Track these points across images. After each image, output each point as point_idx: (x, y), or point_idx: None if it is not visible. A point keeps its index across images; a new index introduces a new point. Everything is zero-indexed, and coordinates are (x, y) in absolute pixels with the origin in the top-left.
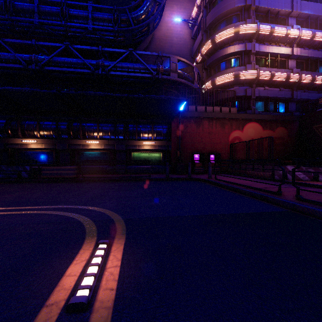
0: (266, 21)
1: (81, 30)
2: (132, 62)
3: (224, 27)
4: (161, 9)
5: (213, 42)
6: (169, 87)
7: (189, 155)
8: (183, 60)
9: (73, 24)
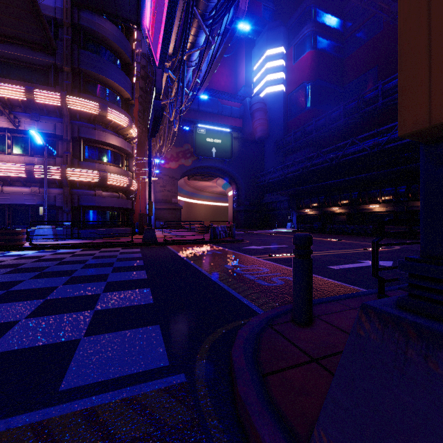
0: None
1: None
2: None
3: None
4: None
5: None
6: None
7: None
8: None
9: None
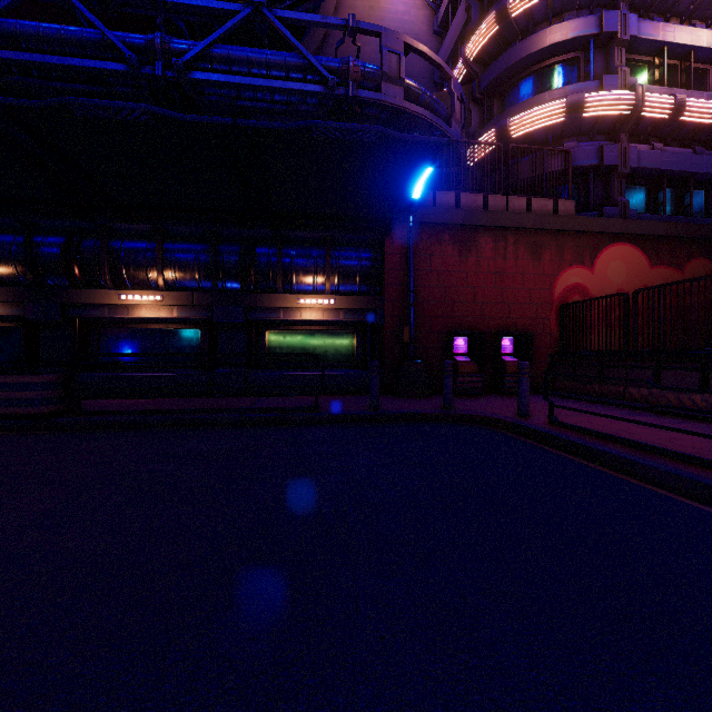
0: None
1: None
2: None
3: None
4: None
5: (501, 17)
6: None
7: (437, 338)
8: (421, 47)
9: None
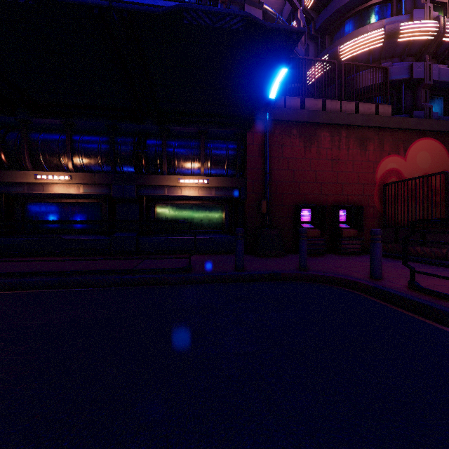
0: None
1: None
2: None
3: None
4: None
5: None
6: None
7: (287, 210)
8: None
9: None
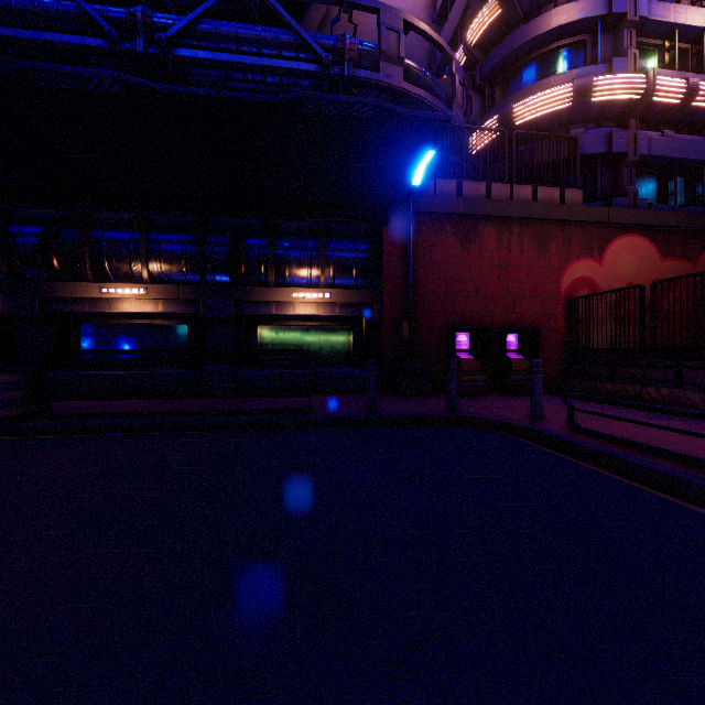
0: None
1: None
2: None
3: None
4: None
5: None
6: None
7: (438, 334)
8: (421, 26)
9: None
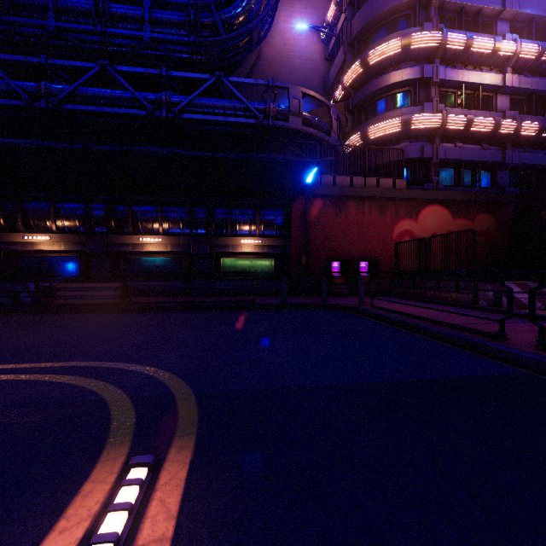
0: (459, 28)
1: (131, 42)
2: (221, 97)
3: (383, 38)
4: (273, 6)
5: (364, 64)
6: (288, 143)
7: (322, 262)
8: (312, 93)
9: (116, 30)
